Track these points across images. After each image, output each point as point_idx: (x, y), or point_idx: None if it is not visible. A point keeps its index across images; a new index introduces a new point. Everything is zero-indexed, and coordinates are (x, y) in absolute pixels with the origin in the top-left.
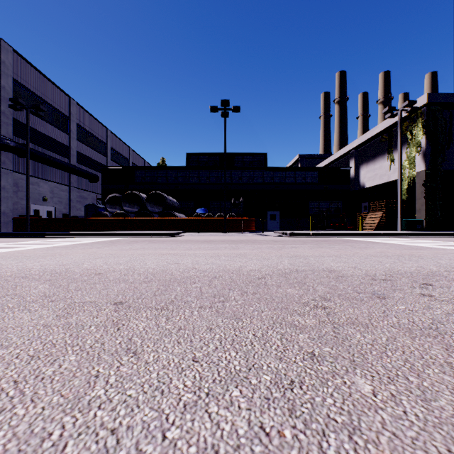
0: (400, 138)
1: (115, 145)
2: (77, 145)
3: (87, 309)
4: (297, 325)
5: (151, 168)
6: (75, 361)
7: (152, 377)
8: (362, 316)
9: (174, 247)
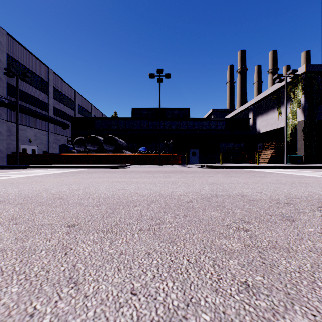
0: (286, 97)
1: (81, 102)
2: (54, 102)
3: (43, 232)
4: (226, 250)
5: (106, 119)
6: (15, 294)
7: (88, 317)
8: (280, 239)
9: (122, 176)
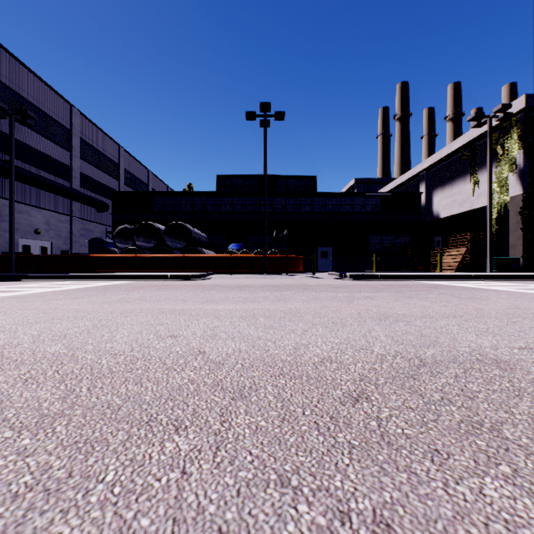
0: (490, 153)
1: (131, 166)
2: (81, 164)
3: None
4: None
5: (173, 194)
6: None
7: None
8: None
9: (188, 298)
